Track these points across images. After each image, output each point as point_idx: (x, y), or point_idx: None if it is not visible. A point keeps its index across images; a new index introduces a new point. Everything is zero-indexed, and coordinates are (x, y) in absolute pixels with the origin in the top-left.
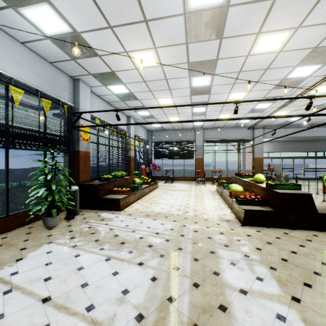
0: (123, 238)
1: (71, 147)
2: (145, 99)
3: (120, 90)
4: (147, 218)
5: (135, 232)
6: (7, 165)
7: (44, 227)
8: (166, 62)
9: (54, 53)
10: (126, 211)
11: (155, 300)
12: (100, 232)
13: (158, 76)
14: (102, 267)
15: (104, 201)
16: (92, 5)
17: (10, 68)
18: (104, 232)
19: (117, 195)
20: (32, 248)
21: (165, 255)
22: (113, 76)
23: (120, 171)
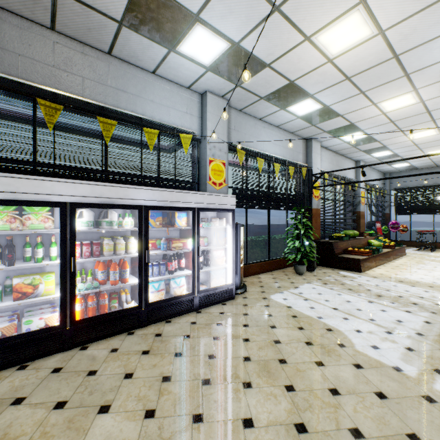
0: (377, 293)
1: (311, 206)
2: (388, 138)
3: (355, 137)
4: (401, 284)
5: (390, 291)
6: (269, 222)
7: (293, 273)
8: (431, 96)
9: (298, 126)
10: (367, 273)
11: (432, 331)
12: (349, 284)
13: (415, 112)
14: (367, 304)
15: (340, 260)
16: (349, 86)
17: (271, 149)
18: (353, 285)
19: (354, 255)
20: (299, 284)
21: (437, 313)
22: (350, 127)
23: (350, 230)
